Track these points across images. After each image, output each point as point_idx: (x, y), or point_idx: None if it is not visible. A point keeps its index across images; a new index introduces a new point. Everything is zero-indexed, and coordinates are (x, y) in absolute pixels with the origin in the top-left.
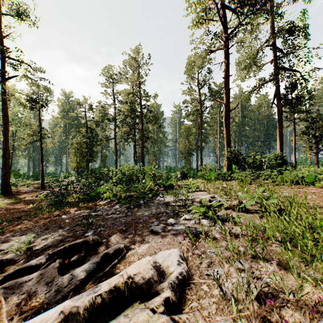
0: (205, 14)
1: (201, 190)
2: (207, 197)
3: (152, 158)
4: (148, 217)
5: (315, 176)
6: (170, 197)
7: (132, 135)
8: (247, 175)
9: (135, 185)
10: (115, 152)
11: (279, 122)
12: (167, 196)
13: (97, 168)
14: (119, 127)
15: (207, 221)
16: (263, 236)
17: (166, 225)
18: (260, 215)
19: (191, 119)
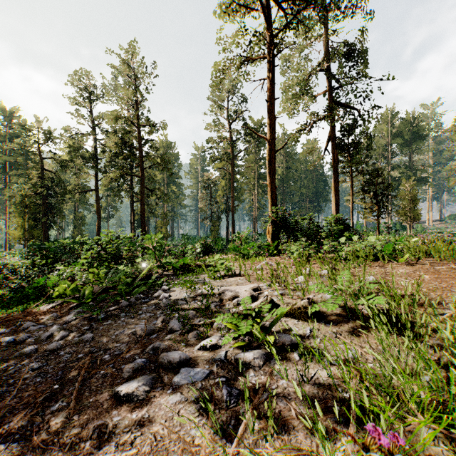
0: (239, 2)
1: (235, 274)
2: (246, 290)
3: (161, 222)
4: (125, 344)
5: (393, 247)
6: (181, 290)
7: (127, 185)
8: (302, 247)
9: (122, 268)
10: (98, 213)
11: (334, 174)
12: (176, 287)
13: (65, 238)
14: (104, 172)
15: (252, 355)
16: (393, 406)
17: (160, 369)
18: (351, 328)
19: (219, 166)
